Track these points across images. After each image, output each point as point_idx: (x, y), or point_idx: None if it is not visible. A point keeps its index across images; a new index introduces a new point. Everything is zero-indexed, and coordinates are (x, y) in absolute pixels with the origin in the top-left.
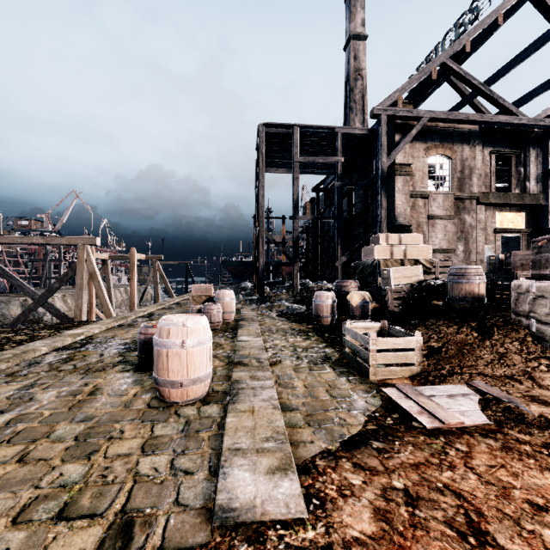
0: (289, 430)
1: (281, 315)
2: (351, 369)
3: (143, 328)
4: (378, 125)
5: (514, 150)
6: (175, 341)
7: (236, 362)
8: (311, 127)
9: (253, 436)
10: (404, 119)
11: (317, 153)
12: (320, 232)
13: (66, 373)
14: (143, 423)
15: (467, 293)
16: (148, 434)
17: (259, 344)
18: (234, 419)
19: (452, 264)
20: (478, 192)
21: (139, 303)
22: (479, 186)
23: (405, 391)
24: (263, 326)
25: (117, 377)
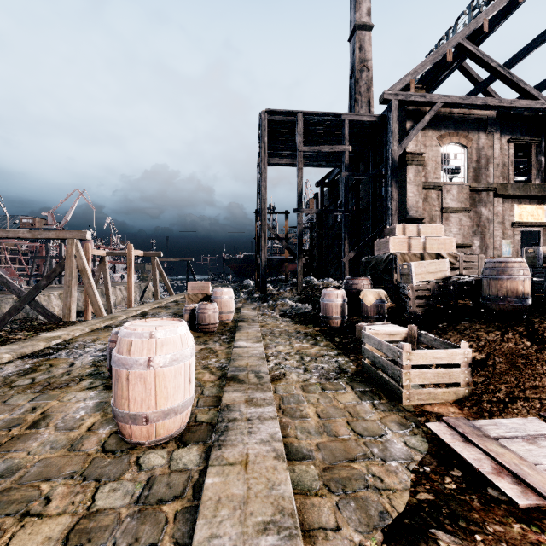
0: (299, 499)
1: (284, 315)
2: (375, 387)
3: (115, 335)
4: (388, 112)
5: (534, 138)
6: (138, 359)
7: (230, 377)
8: (316, 114)
9: (244, 520)
10: (416, 104)
11: (322, 143)
12: (325, 227)
13: (18, 390)
14: (85, 481)
15: (508, 291)
16: (84, 506)
17: (259, 351)
18: (216, 480)
19: (478, 258)
20: (495, 183)
21: (140, 301)
22: (496, 177)
23: (461, 430)
24: (264, 329)
25: (77, 398)
